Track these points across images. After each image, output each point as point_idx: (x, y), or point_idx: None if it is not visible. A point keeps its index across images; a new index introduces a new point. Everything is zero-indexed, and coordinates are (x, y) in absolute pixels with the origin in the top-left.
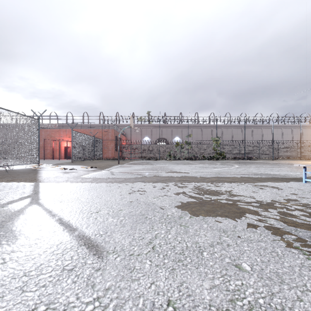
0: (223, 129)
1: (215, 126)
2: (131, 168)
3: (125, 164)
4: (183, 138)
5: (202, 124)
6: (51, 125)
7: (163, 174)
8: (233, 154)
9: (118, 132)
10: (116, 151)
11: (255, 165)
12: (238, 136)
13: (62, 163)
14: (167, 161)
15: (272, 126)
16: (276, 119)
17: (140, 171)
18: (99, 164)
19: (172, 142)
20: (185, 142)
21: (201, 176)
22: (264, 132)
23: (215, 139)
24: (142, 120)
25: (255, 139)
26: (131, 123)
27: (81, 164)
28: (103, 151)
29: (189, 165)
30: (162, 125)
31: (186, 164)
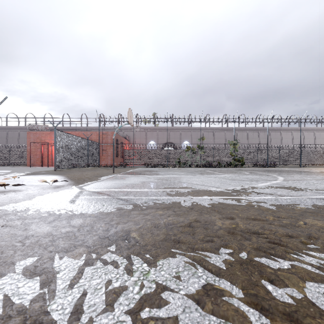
0: (238, 132)
1: (228, 129)
2: (124, 181)
3: (119, 174)
4: (193, 143)
5: (218, 124)
6: (41, 127)
7: (177, 201)
8: (250, 160)
9: (119, 136)
10: (117, 157)
11: (305, 176)
12: (255, 141)
13: (40, 172)
14: (176, 169)
15: (292, 129)
16: (306, 119)
17: (135, 190)
18: (86, 173)
19: (180, 147)
20: (197, 146)
21: (264, 206)
22: (283, 136)
23: (232, 143)
24: (147, 122)
25: (273, 144)
26: (129, 119)
27: (64, 173)
28: (102, 157)
29: (210, 176)
30: (169, 127)
31: (203, 173)
